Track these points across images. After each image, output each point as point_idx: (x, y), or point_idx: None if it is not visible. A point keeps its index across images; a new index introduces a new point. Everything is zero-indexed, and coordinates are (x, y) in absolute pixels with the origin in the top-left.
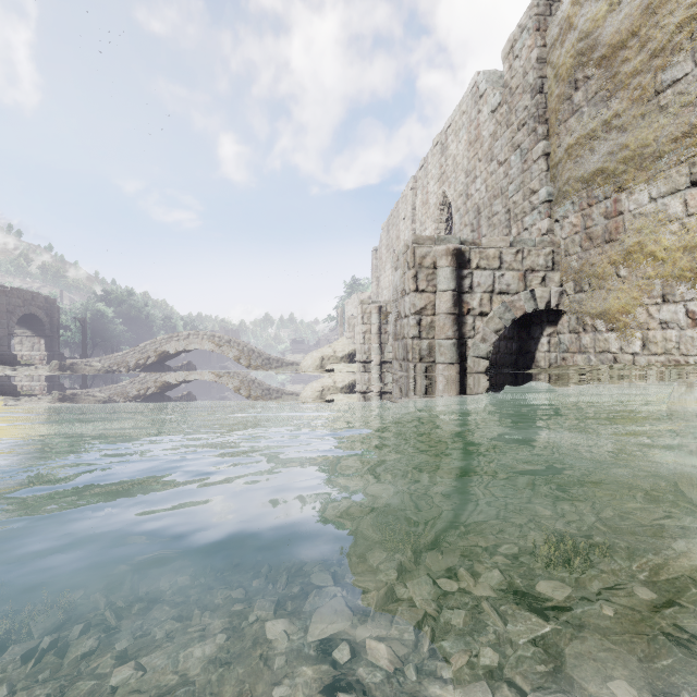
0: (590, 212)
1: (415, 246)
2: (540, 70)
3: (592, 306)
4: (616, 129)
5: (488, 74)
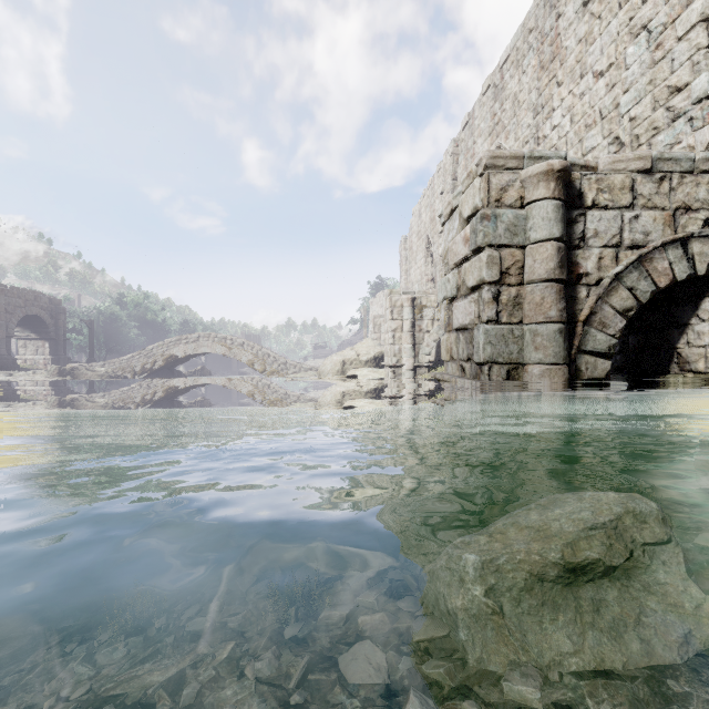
0: None
1: (490, 169)
2: None
3: None
4: None
5: None
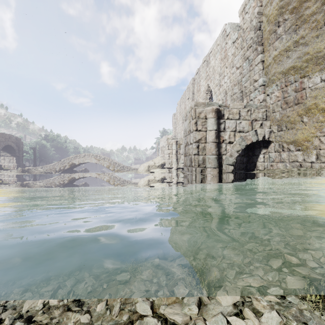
0: (286, 89)
1: (196, 107)
2: (259, 18)
3: (288, 138)
4: (302, 44)
5: (231, 24)
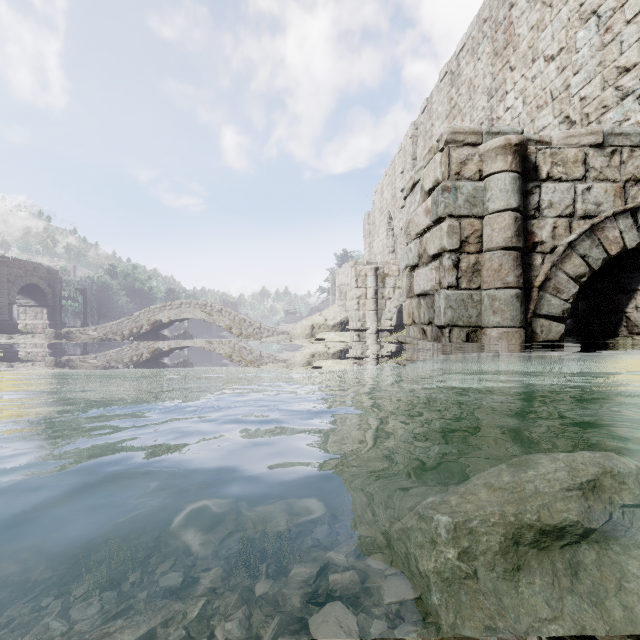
0: None
1: (451, 144)
2: None
3: None
4: None
5: None
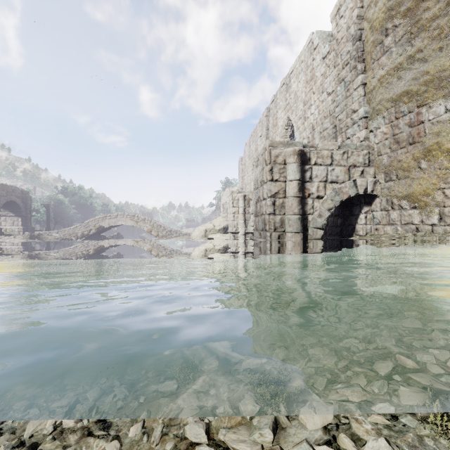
0: (397, 123)
1: (271, 148)
2: (359, 24)
3: (399, 191)
4: (419, 60)
5: (320, 33)
